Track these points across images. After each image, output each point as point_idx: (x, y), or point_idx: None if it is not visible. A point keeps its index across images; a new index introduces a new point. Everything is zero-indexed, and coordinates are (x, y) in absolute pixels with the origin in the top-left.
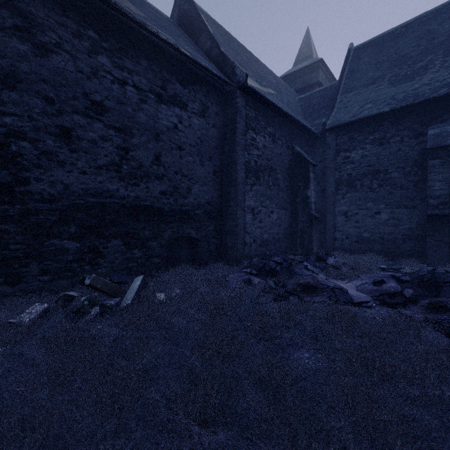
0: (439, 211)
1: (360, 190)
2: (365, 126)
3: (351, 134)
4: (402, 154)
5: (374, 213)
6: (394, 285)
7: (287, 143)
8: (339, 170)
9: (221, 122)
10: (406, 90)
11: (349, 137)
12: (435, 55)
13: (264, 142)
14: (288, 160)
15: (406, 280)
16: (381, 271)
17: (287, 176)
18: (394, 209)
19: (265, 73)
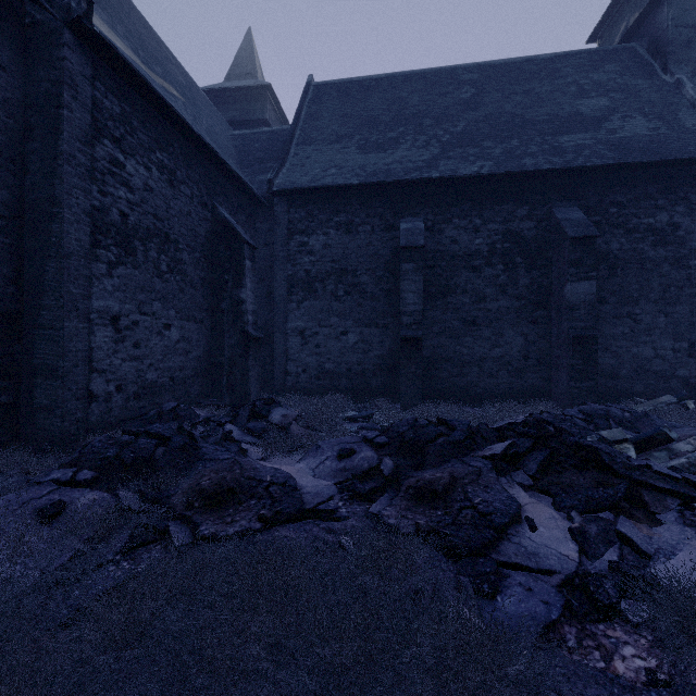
0: (412, 333)
1: (322, 297)
2: (328, 201)
3: (310, 208)
4: (373, 250)
5: (340, 333)
6: (369, 455)
7: (204, 196)
8: (293, 262)
9: (14, 92)
10: (377, 162)
11: (308, 212)
12: (407, 128)
13: (148, 178)
14: (205, 230)
15: (384, 443)
16: (349, 423)
17: (204, 260)
18: (364, 328)
19: (164, 56)
